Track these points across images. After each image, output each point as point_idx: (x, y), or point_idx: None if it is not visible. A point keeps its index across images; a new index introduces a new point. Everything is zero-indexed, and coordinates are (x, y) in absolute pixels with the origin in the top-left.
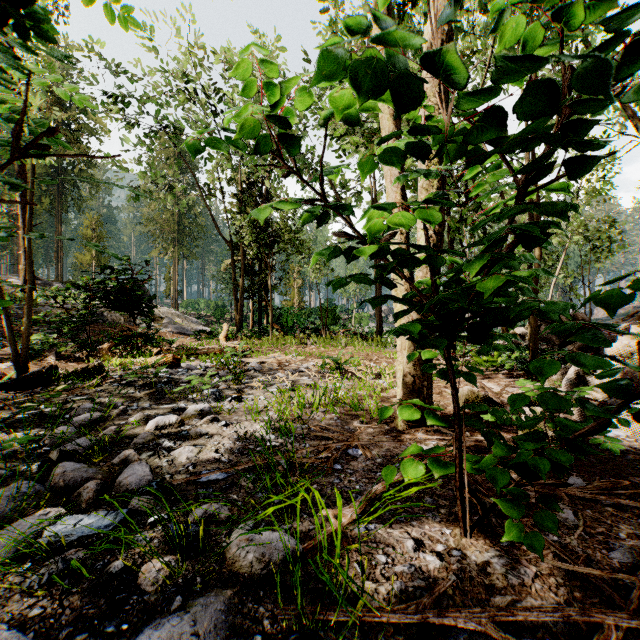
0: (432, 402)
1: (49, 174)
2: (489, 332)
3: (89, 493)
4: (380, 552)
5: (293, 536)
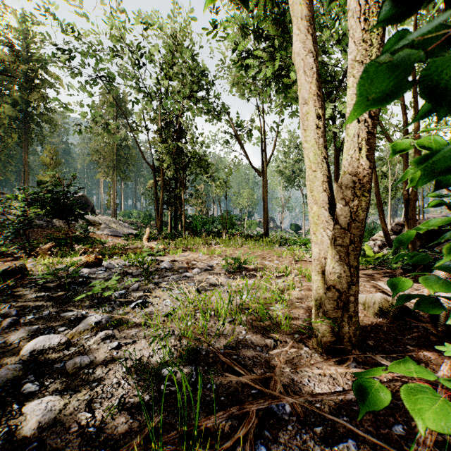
0: (358, 319)
1: (19, 117)
2: None
3: None
4: None
5: None
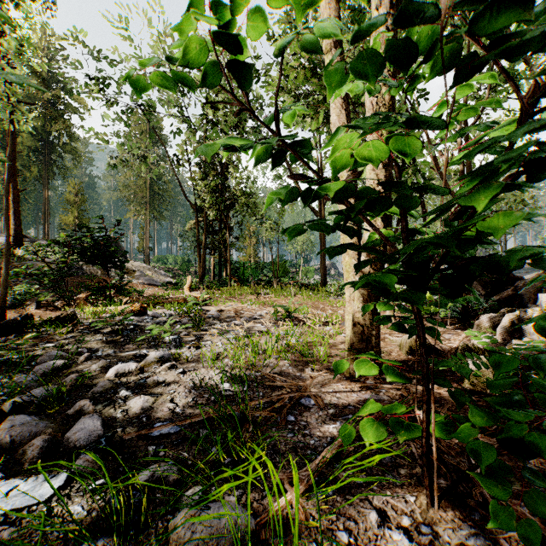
0: (380, 350)
1: (38, 147)
2: (471, 284)
3: (34, 451)
4: (341, 527)
5: (245, 505)
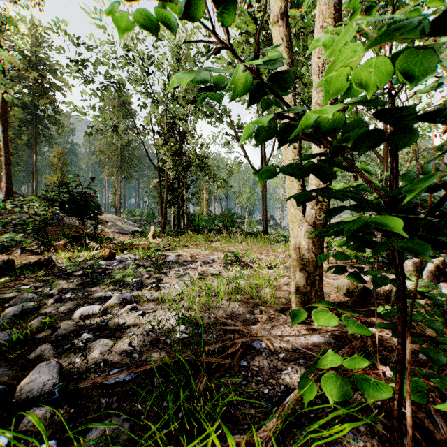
0: (323, 294)
1: (28, 119)
2: None
3: None
4: None
5: None
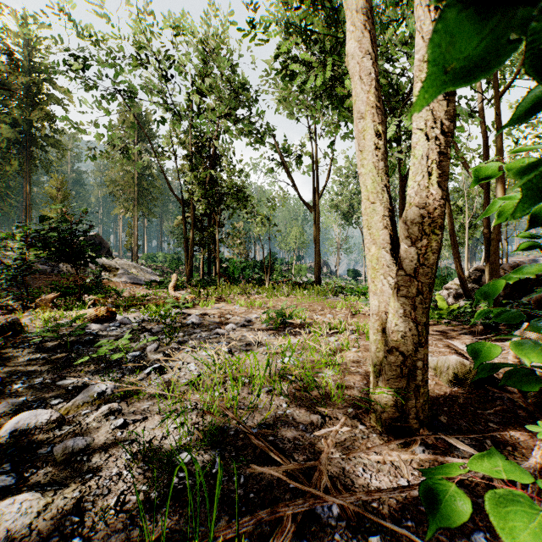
0: (427, 390)
1: (20, 140)
2: None
3: None
4: None
5: None
